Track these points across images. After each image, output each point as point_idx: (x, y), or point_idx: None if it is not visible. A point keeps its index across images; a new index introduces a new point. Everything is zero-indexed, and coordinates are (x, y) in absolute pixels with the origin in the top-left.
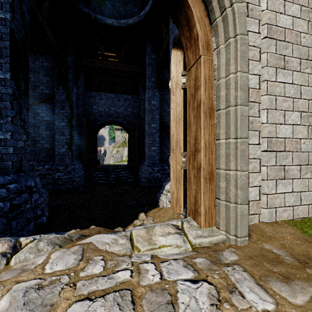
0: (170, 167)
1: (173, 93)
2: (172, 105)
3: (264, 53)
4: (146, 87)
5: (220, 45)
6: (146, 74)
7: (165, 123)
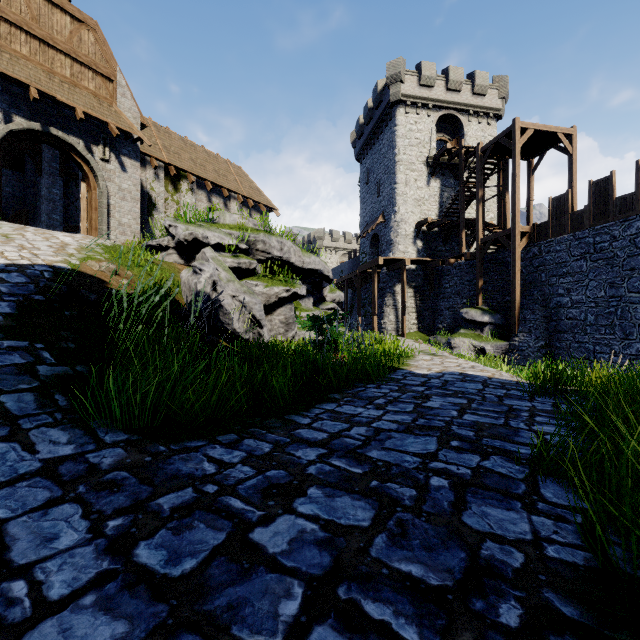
0: (81, 227)
1: (82, 199)
2: (82, 204)
3: (117, 195)
4: (43, 171)
5: (99, 190)
6: (43, 155)
7: (72, 218)
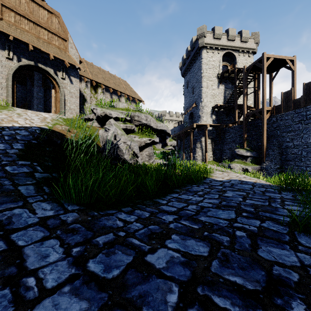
0: (52, 110)
1: (53, 97)
2: (52, 99)
3: (68, 95)
4: (35, 85)
5: (60, 93)
6: (35, 77)
7: (47, 106)
